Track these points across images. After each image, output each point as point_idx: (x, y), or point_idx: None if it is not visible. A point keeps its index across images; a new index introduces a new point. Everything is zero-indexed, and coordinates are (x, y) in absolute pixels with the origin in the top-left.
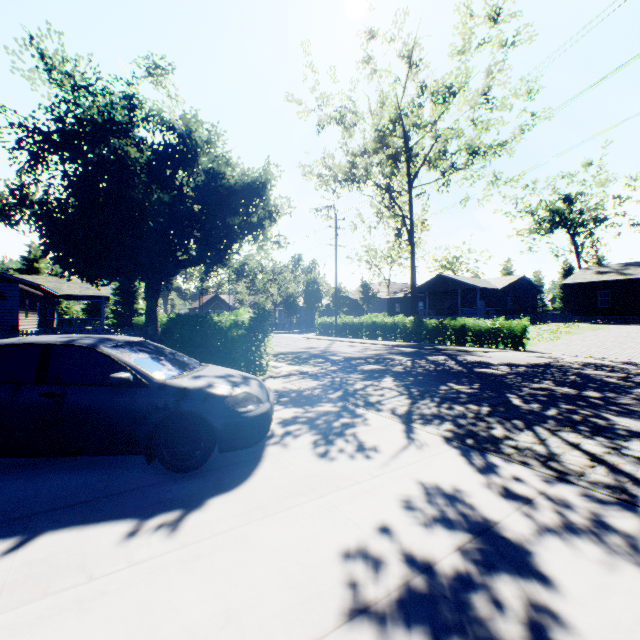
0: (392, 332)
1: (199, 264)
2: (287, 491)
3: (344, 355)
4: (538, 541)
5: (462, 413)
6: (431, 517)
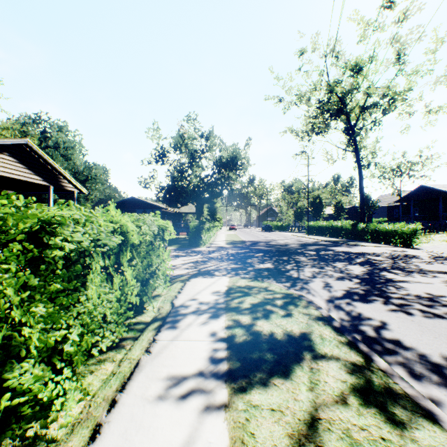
0: (339, 232)
1: (219, 197)
2: None
3: (270, 243)
4: None
5: (221, 258)
6: None
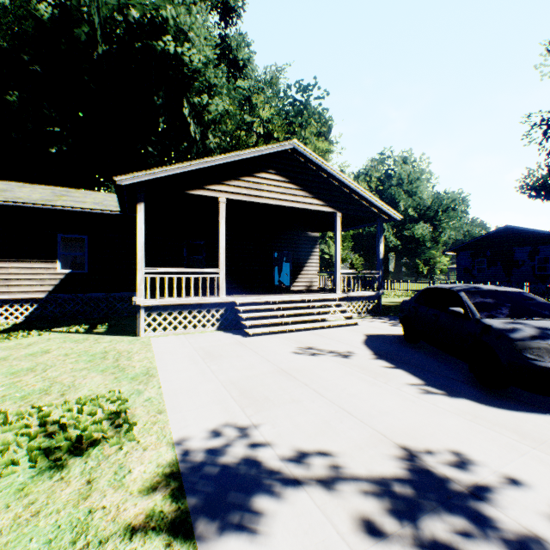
0: None
1: None
2: (514, 428)
3: None
4: None
5: None
6: None
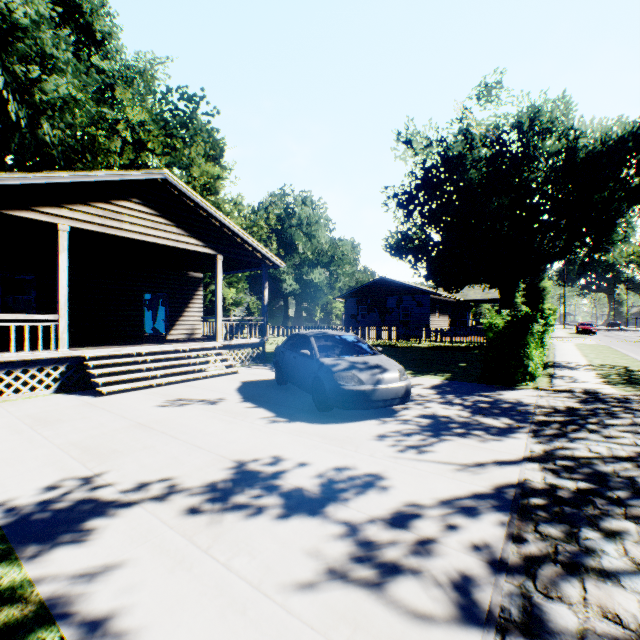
0: None
1: (559, 258)
2: (323, 434)
3: None
4: (328, 521)
5: None
6: (329, 478)
